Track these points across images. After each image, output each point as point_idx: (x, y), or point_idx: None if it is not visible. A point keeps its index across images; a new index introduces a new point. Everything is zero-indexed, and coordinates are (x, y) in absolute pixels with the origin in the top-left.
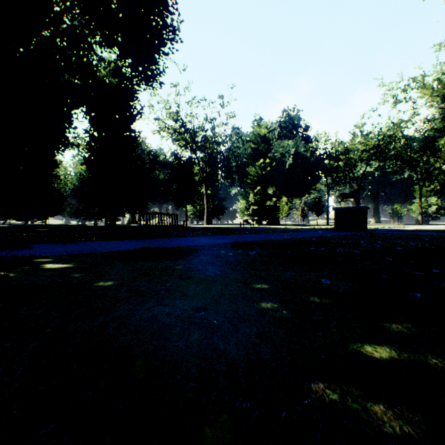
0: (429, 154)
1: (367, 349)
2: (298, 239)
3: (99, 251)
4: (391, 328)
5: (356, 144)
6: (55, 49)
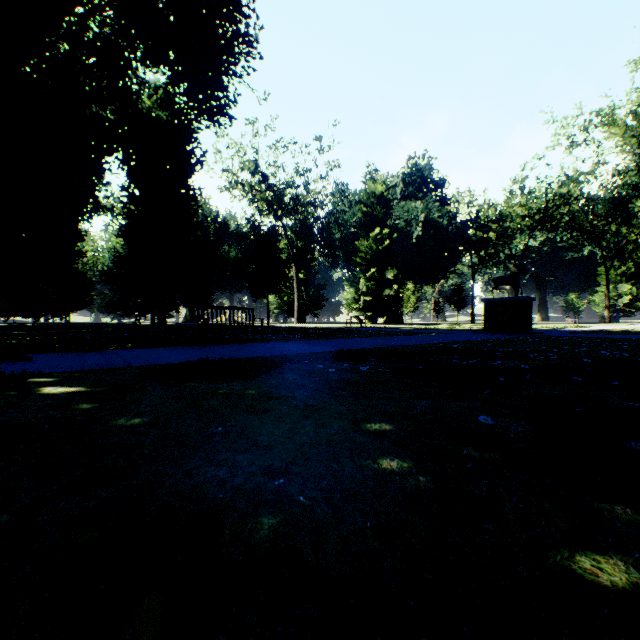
0: (620, 221)
1: (583, 564)
2: (432, 346)
3: (131, 365)
4: (615, 514)
5: (514, 206)
6: (78, 69)
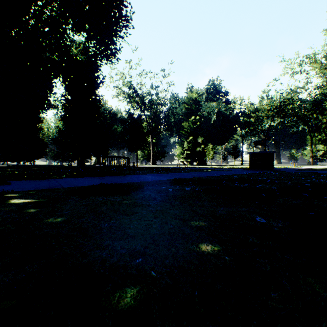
0: (318, 113)
1: None
2: (223, 176)
3: (63, 187)
4: None
5: (263, 105)
6: (39, 34)
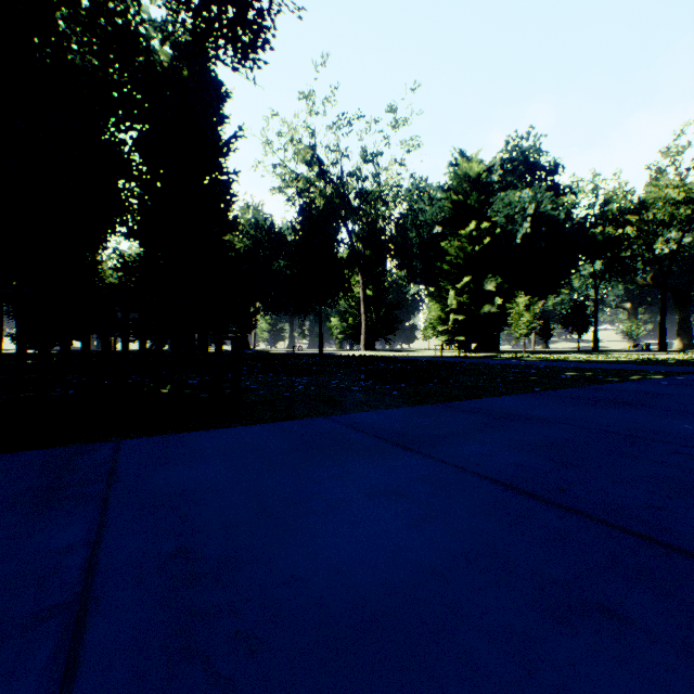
0: None
1: None
2: None
3: None
4: None
5: (662, 190)
6: None
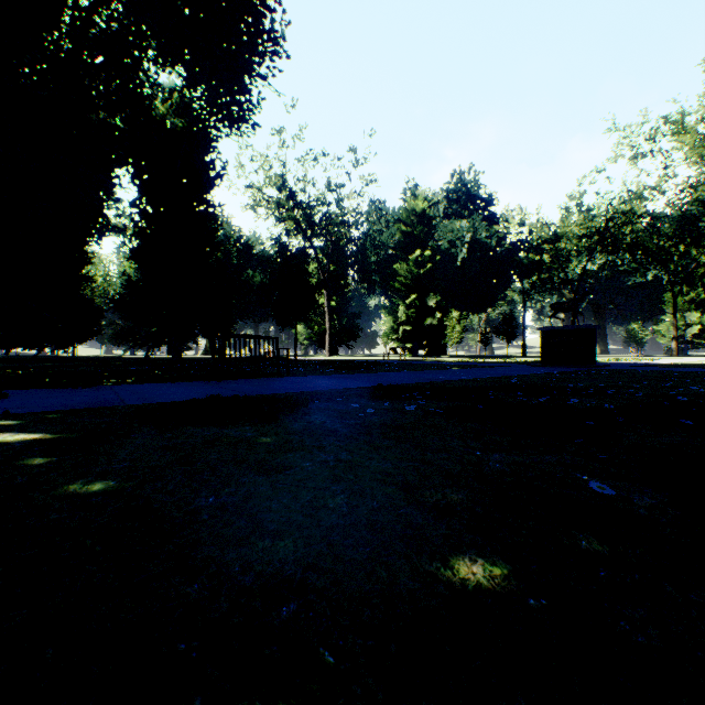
0: (689, 242)
1: None
2: (486, 380)
3: (125, 403)
4: None
5: (570, 226)
6: (83, 70)
